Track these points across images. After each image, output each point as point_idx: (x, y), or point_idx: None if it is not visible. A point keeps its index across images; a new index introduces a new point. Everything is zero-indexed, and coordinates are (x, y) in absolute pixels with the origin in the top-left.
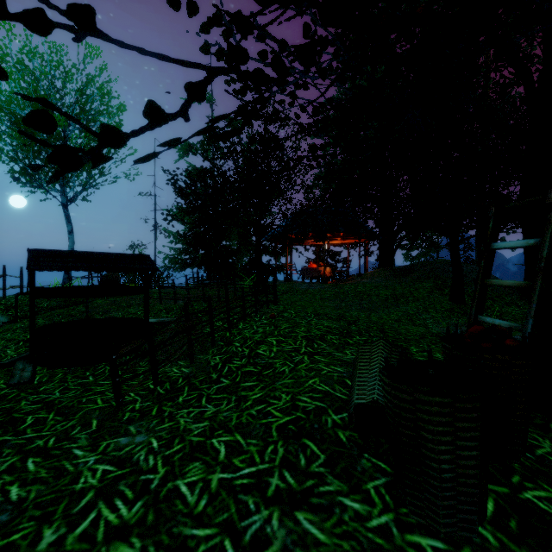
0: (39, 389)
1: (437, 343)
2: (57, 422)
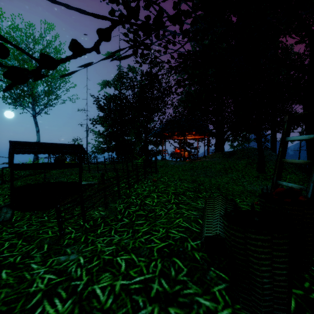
0: (14, 225)
1: (251, 196)
2: (23, 246)
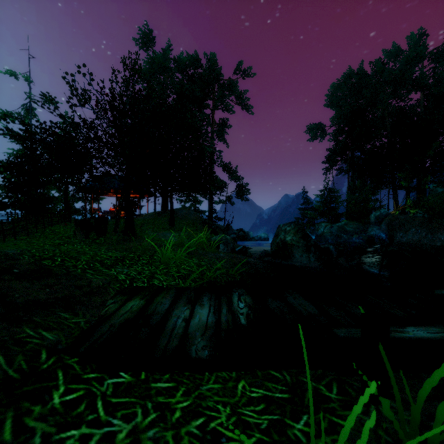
0: None
1: None
2: None
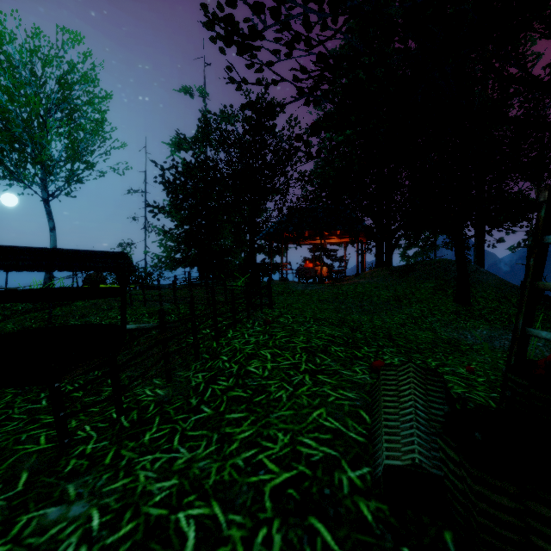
0: None
1: (453, 353)
2: None
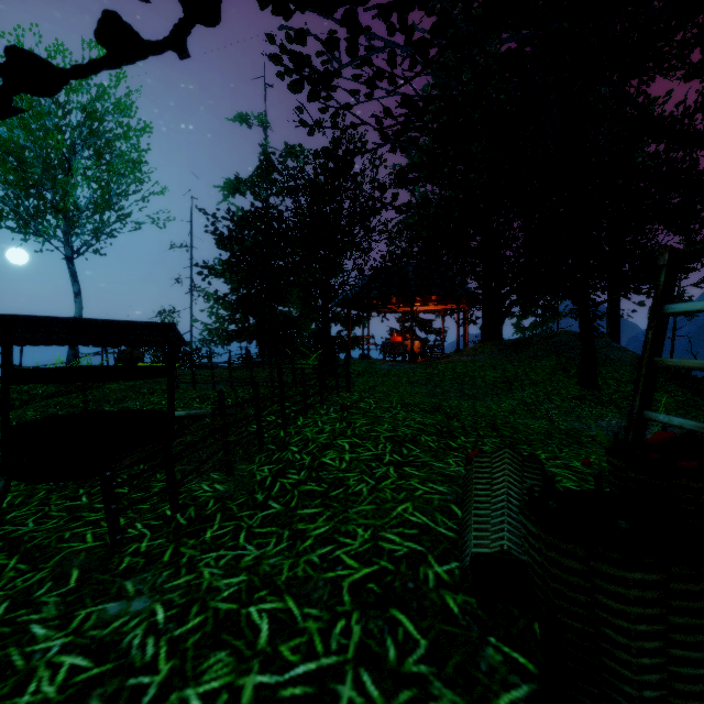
0: (6, 516)
1: (570, 445)
2: (18, 573)
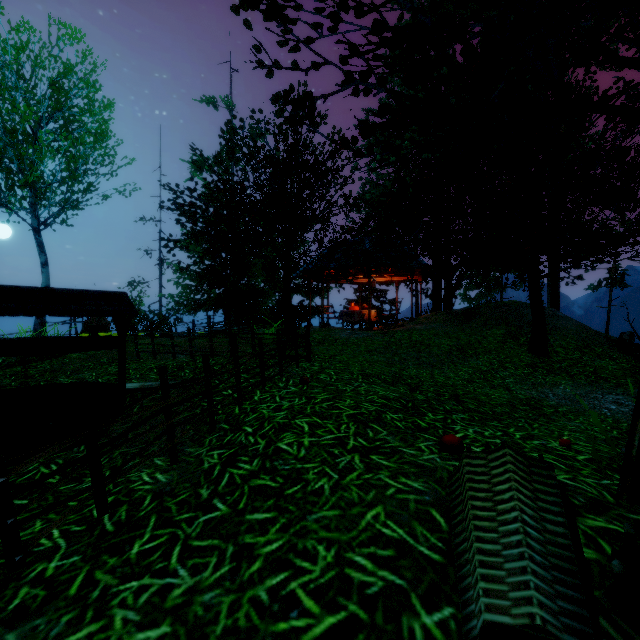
0: None
1: (537, 418)
2: None
